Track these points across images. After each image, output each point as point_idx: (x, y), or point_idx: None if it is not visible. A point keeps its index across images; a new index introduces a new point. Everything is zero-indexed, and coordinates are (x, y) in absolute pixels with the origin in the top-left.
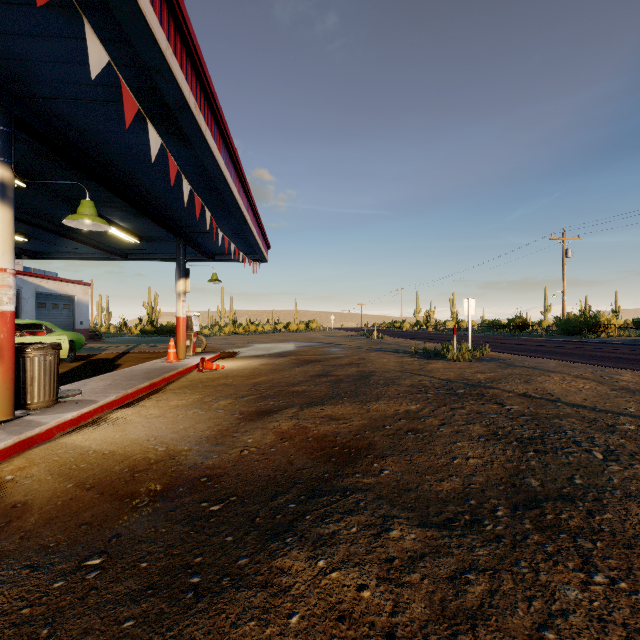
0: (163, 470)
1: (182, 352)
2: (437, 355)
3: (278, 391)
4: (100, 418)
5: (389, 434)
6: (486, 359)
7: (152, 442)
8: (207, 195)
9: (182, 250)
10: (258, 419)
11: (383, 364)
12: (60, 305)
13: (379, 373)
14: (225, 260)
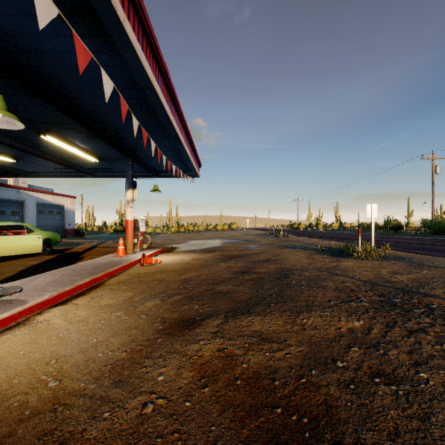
0: (24, 443)
1: (130, 248)
2: (341, 252)
3: (204, 290)
4: (26, 320)
5: (347, 380)
6: (390, 257)
7: (49, 368)
8: (143, 113)
9: (130, 166)
10: (178, 334)
11: (297, 261)
12: (54, 212)
13: (297, 271)
14: (167, 176)
